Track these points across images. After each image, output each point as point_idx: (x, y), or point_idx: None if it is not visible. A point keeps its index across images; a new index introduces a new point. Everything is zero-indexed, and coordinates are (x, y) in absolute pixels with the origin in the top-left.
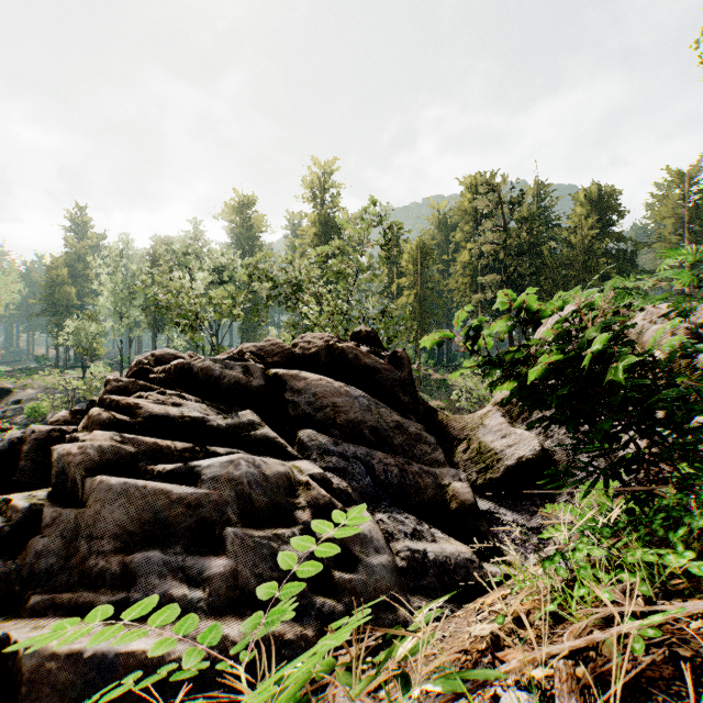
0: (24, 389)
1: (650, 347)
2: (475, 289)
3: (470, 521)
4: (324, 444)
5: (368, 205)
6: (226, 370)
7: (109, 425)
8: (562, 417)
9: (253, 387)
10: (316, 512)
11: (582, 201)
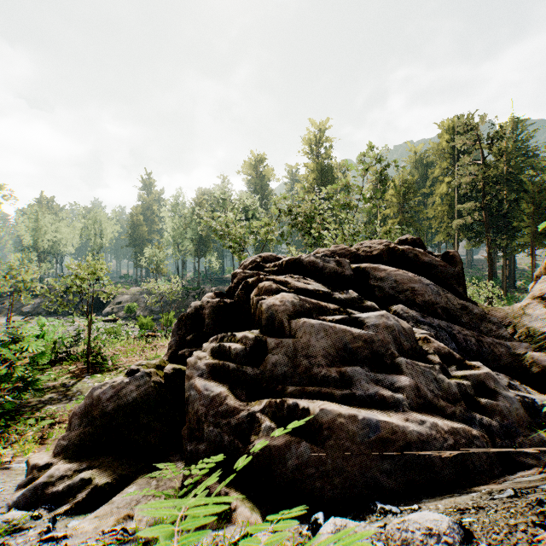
0: (122, 295)
1: None
2: (452, 216)
3: None
4: (414, 316)
5: (366, 150)
6: (326, 263)
7: (277, 293)
8: None
9: (344, 276)
10: (440, 359)
11: None
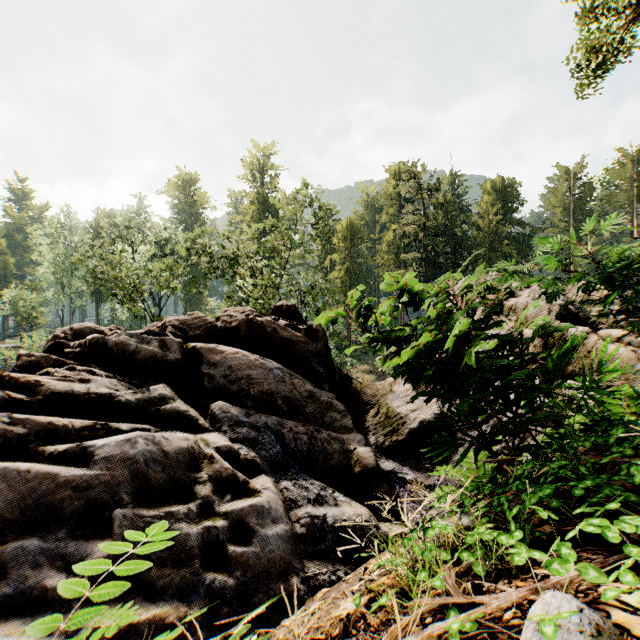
0: None
1: (516, 327)
2: (398, 265)
3: (372, 483)
4: (236, 415)
5: (301, 187)
6: (142, 345)
7: (4, 405)
8: (437, 393)
9: (169, 360)
10: (218, 485)
11: (489, 190)
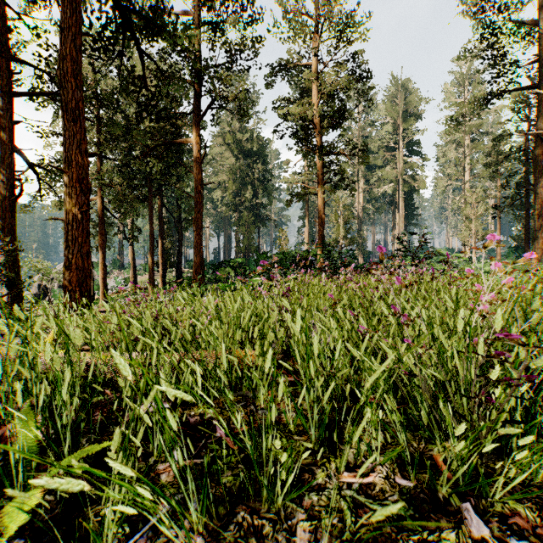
0: None
1: None
2: None
3: None
4: None
5: None
6: None
7: None
8: None
9: None
10: None
11: None
